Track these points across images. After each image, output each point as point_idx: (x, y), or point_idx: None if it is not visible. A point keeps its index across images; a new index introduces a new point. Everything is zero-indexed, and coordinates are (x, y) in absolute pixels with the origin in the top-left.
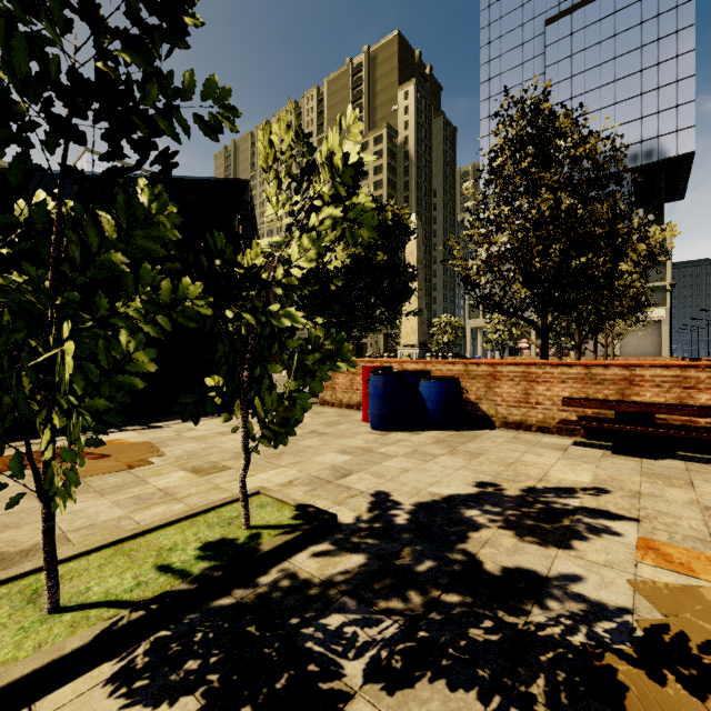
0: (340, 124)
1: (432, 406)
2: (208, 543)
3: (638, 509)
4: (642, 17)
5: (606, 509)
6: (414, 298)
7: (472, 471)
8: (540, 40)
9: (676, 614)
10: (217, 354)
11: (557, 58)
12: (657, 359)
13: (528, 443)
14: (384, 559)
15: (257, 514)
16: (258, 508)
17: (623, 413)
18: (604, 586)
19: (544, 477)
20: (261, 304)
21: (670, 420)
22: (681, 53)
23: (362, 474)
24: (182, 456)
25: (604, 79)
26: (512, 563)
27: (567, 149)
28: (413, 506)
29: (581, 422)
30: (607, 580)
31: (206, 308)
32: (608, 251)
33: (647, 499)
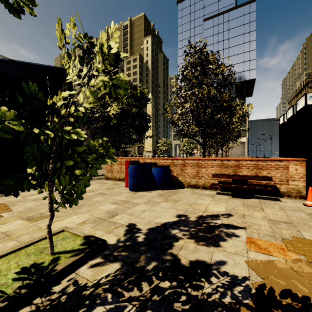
0: (107, 32)
1: (157, 179)
2: (23, 268)
3: (244, 222)
4: (238, 24)
5: (232, 224)
6: (150, 130)
7: (175, 209)
8: (201, 27)
9: (267, 277)
10: (25, 155)
11: (207, 35)
12: (243, 157)
13: (198, 194)
14: (130, 264)
15: (60, 244)
16: (61, 240)
17: (235, 180)
18: (236, 265)
19: (206, 210)
20: (59, 126)
21: (252, 182)
22: (251, 40)
23: (123, 215)
24: (23, 210)
25: (225, 46)
26: (194, 258)
27: (213, 69)
28: (147, 230)
29: (219, 184)
30: (236, 262)
31: (18, 126)
32: (228, 113)
33: (247, 217)
